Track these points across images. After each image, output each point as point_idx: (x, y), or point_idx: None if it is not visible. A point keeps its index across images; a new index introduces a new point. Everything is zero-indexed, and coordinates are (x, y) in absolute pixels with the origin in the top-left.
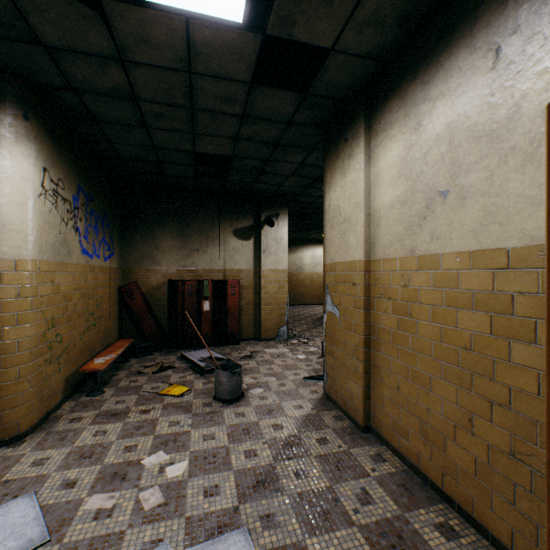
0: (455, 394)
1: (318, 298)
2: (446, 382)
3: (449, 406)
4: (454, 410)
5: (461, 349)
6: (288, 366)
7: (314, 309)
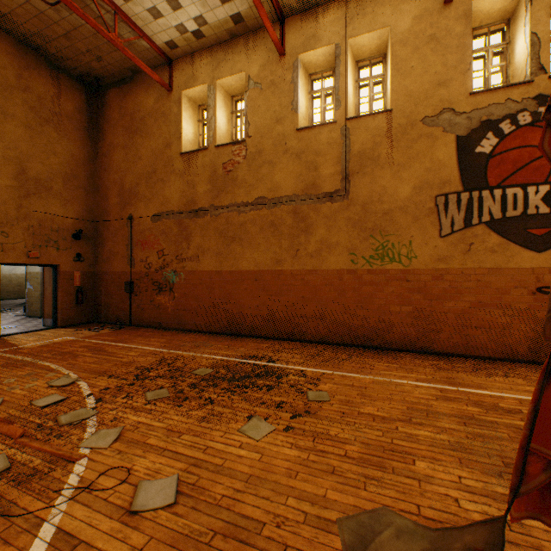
0: None
1: (17, 294)
2: None
3: None
4: None
5: None
6: (5, 315)
7: (14, 301)
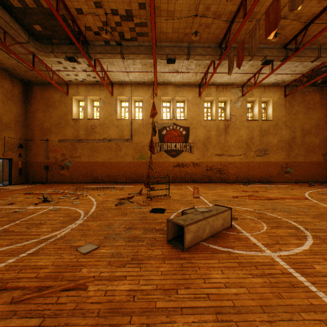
0: (1, 173)
1: None
2: (0, 173)
3: (1, 175)
4: (1, 175)
5: (2, 169)
6: None
7: None
